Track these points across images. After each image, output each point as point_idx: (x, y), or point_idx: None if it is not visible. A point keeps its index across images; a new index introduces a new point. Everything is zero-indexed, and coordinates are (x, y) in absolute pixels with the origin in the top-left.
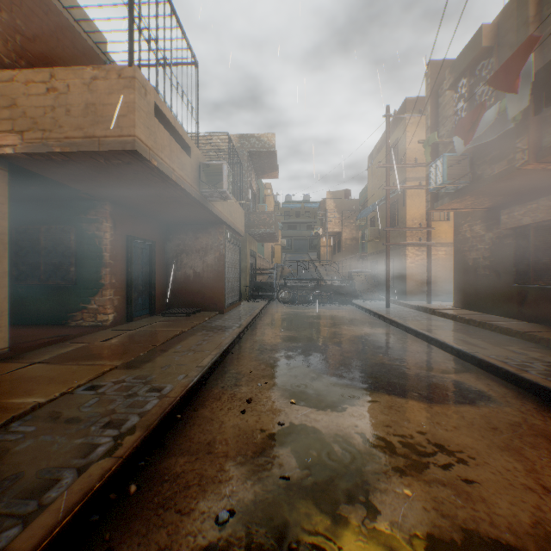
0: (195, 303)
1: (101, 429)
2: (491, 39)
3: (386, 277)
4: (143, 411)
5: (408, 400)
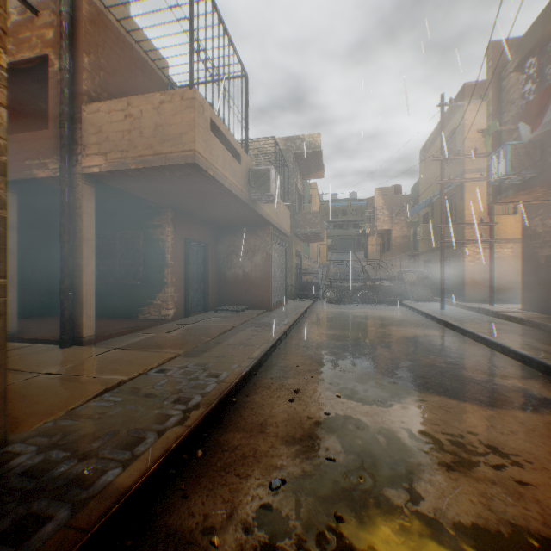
0: (243, 301)
1: (171, 403)
2: None
3: (441, 277)
4: (204, 393)
5: (460, 402)
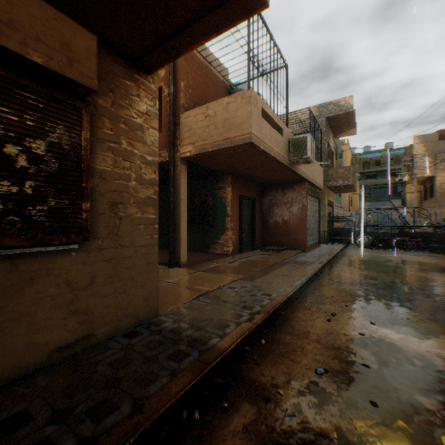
0: (283, 243)
1: (241, 308)
2: None
3: None
4: (262, 305)
5: None
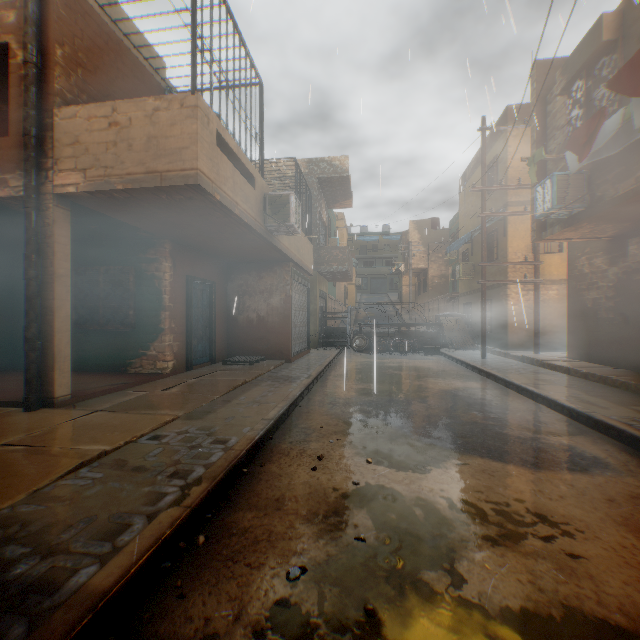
0: (258, 350)
1: (167, 478)
2: (613, 30)
3: (482, 322)
4: (208, 463)
5: (505, 464)
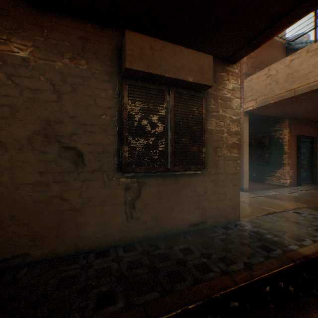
0: None
1: (313, 230)
2: None
3: None
4: None
5: None
